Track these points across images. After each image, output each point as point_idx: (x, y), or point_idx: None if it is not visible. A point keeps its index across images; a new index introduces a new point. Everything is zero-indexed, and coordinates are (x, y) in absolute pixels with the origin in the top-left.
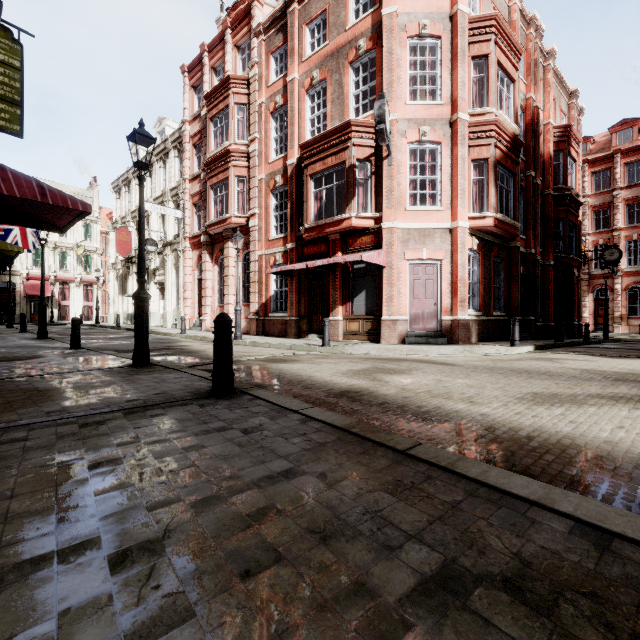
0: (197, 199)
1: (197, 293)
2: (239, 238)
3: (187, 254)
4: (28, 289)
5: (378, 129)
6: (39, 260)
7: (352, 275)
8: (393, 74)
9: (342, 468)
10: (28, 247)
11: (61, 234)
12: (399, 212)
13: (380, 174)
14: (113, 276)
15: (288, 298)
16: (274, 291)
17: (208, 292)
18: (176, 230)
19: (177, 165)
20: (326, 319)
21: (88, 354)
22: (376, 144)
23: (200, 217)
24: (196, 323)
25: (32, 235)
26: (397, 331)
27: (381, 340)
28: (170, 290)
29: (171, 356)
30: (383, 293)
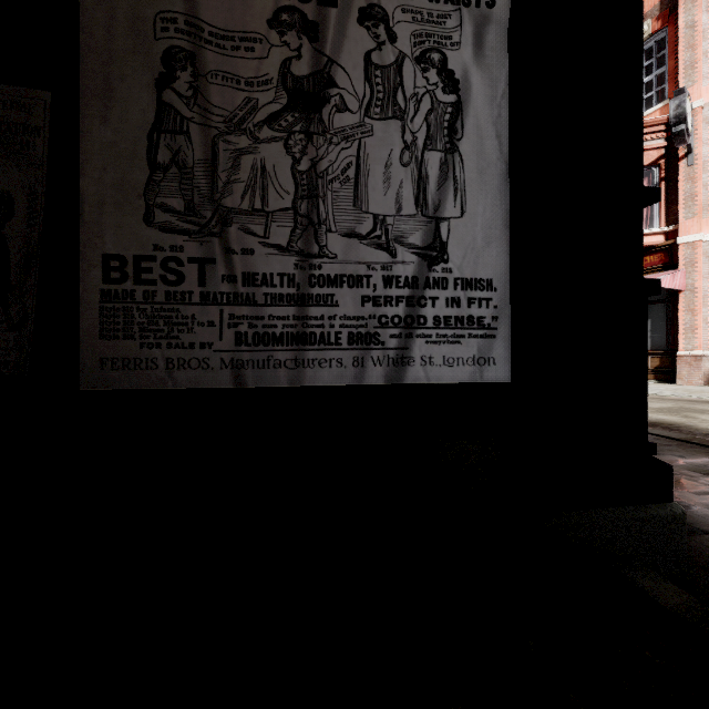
0: None
1: None
2: None
3: None
4: None
5: (675, 132)
6: None
7: None
8: (695, 52)
9: (695, 456)
10: None
11: None
12: (705, 220)
13: (673, 178)
14: None
15: None
16: None
17: None
18: None
19: None
20: None
21: None
22: (667, 143)
23: None
24: None
25: None
26: (702, 369)
27: (676, 380)
28: None
29: None
30: (679, 323)
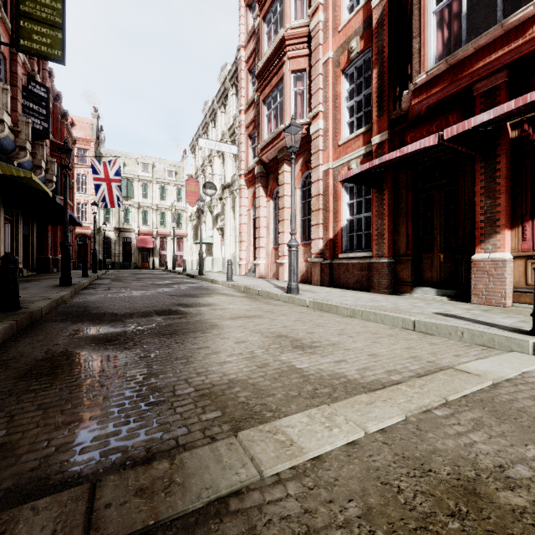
0: (251, 128)
1: (252, 235)
2: (294, 132)
3: (242, 193)
4: (138, 242)
5: None
6: (147, 219)
7: None
8: None
9: None
10: (113, 200)
11: (162, 198)
12: None
13: None
14: (190, 227)
15: (373, 226)
16: (347, 220)
17: (262, 232)
18: (234, 171)
19: (235, 103)
20: None
21: None
22: None
23: (255, 149)
24: (251, 268)
25: (116, 189)
26: None
27: None
28: (228, 234)
29: (99, 353)
30: None
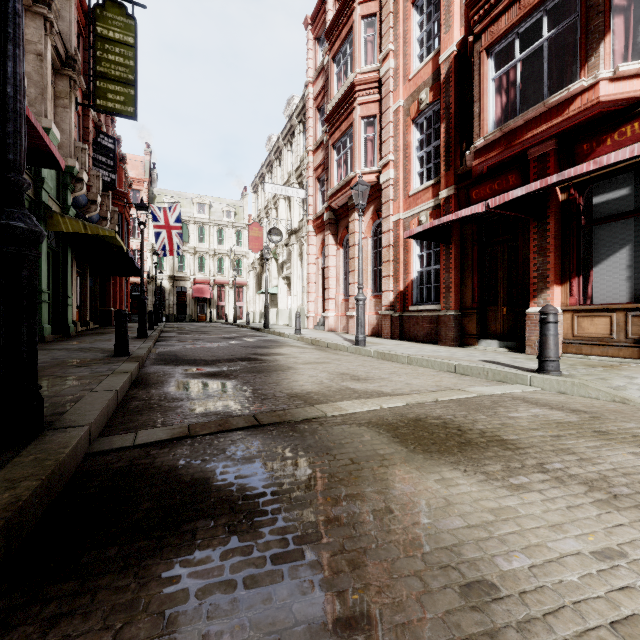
0: (320, 171)
1: (321, 285)
2: (362, 189)
3: (310, 240)
4: (194, 292)
5: None
6: (203, 266)
7: (584, 221)
8: None
9: None
10: (173, 248)
11: (219, 242)
12: None
13: None
14: (252, 275)
15: (441, 280)
16: (417, 272)
17: (331, 282)
18: (301, 215)
19: (302, 141)
20: (549, 308)
21: (92, 369)
22: None
23: (324, 193)
24: (319, 321)
25: (176, 237)
26: None
27: None
28: (295, 284)
29: (215, 380)
30: None
